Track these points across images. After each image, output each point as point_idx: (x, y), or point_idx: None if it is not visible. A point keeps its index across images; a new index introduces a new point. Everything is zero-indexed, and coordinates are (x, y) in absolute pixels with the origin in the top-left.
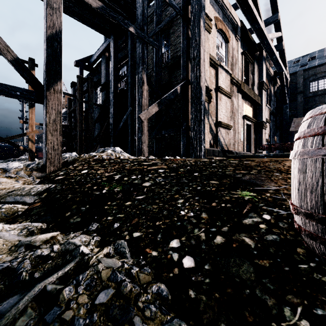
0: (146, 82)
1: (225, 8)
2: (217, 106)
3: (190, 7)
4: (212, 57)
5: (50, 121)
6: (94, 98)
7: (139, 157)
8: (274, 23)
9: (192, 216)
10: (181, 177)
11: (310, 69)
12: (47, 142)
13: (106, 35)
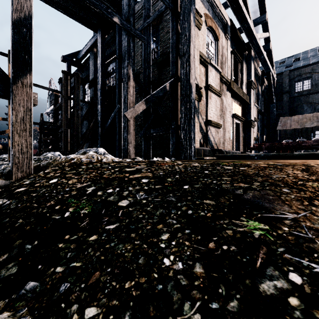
0: (133, 78)
1: (215, 6)
2: (207, 104)
3: (179, 1)
4: (202, 54)
5: (17, 120)
6: (82, 95)
7: (124, 159)
8: (262, 24)
9: (180, 271)
10: (168, 192)
11: (296, 70)
12: (13, 145)
13: (93, 30)
